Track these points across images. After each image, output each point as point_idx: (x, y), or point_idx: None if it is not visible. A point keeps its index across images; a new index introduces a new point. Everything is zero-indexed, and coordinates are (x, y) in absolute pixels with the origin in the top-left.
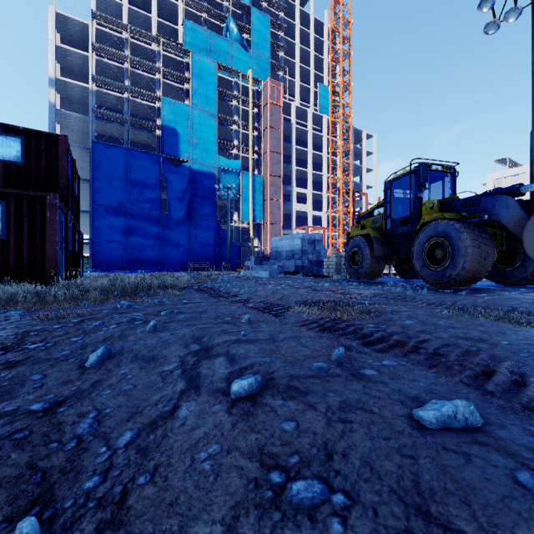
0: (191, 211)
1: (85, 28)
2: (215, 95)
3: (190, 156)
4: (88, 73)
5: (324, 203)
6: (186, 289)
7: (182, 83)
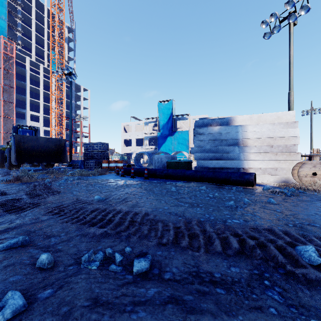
0: None
1: None
2: None
3: None
4: None
5: (53, 123)
6: None
7: None
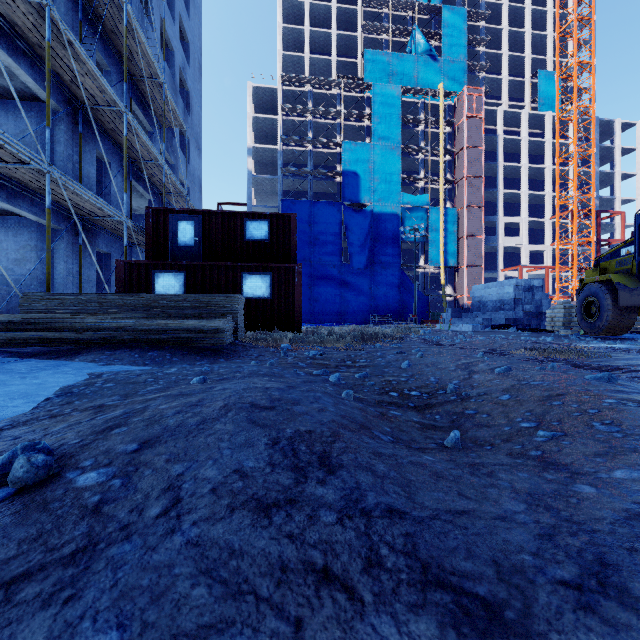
0: (372, 259)
1: (274, 93)
2: (399, 125)
3: (371, 199)
4: (275, 134)
5: (548, 232)
6: (401, 339)
7: (362, 120)
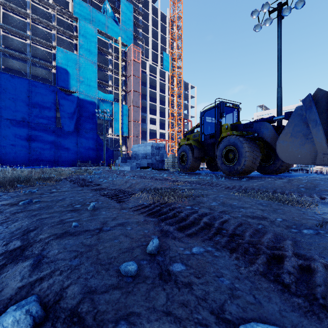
0: (78, 126)
1: None
2: (96, 50)
3: (78, 89)
4: None
5: (167, 125)
6: (62, 180)
7: (72, 39)
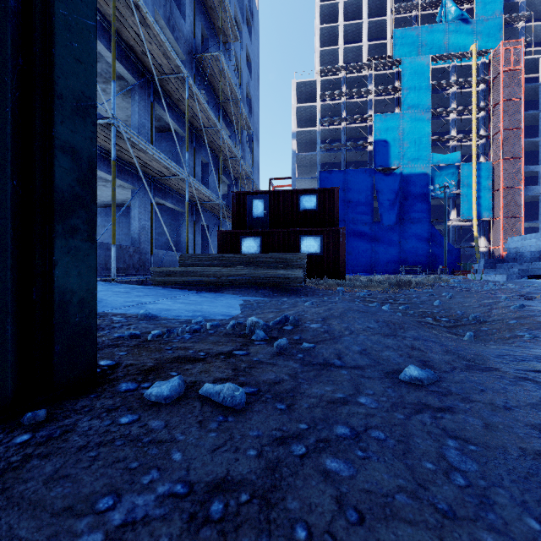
0: (402, 216)
1: (313, 84)
2: (428, 91)
3: (401, 162)
4: (314, 117)
5: None
6: (432, 286)
7: (392, 93)
